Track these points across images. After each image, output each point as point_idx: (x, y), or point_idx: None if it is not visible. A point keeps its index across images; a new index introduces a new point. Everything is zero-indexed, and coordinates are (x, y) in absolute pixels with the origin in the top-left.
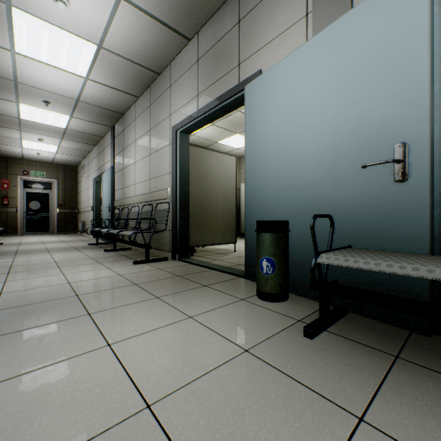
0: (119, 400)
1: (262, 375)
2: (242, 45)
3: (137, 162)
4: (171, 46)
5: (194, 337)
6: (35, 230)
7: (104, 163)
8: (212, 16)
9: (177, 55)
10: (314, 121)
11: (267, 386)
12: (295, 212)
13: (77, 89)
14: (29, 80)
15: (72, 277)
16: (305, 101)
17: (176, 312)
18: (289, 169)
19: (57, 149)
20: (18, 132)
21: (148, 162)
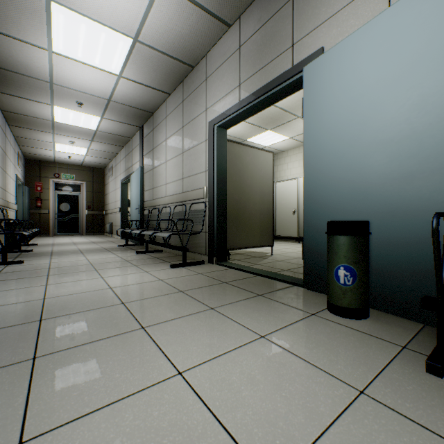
0: None
1: (409, 437)
2: (296, 22)
3: (168, 162)
4: (209, 35)
5: (281, 367)
6: (65, 231)
7: (132, 164)
8: None
9: (214, 45)
10: (408, 98)
11: None
12: (377, 211)
13: (109, 88)
14: (64, 81)
15: (111, 281)
16: (393, 75)
17: (241, 329)
18: (367, 159)
19: (86, 151)
20: (52, 135)
21: (180, 160)
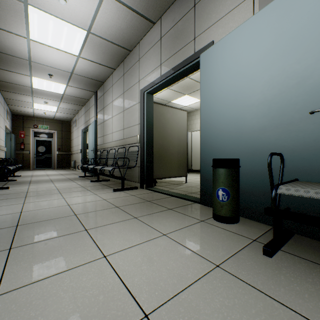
0: (120, 308)
1: (237, 290)
2: (197, 23)
3: (114, 117)
4: (140, 29)
5: (171, 252)
6: (42, 166)
7: (89, 118)
8: (172, 4)
9: (144, 36)
10: (262, 78)
11: (246, 302)
12: (244, 152)
13: (72, 65)
14: (39, 60)
15: (70, 200)
16: (254, 62)
17: (152, 230)
18: (239, 117)
19: (57, 109)
20: (31, 97)
21: (122, 116)
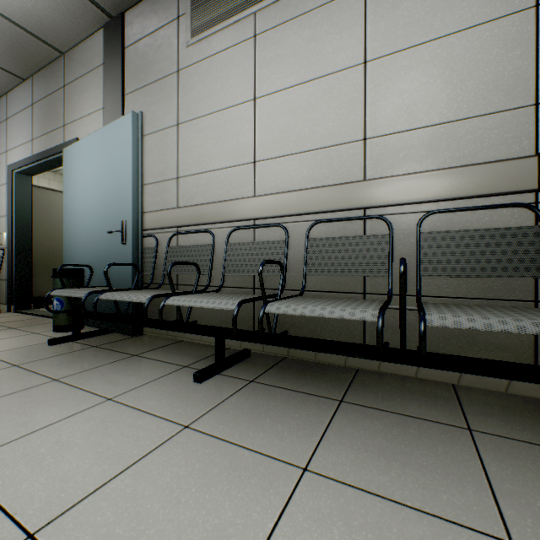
0: None
1: None
2: (66, 109)
3: None
4: (1, 79)
5: None
6: None
7: None
8: (45, 68)
9: (14, 88)
10: (96, 194)
11: None
12: (88, 262)
13: None
14: None
15: None
16: (93, 178)
17: None
18: (86, 227)
19: None
20: None
21: None
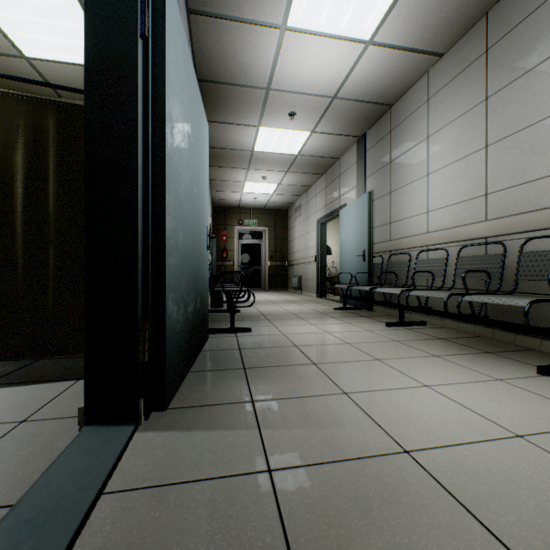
0: None
1: None
2: None
3: (434, 173)
4: None
5: None
6: (248, 286)
7: (339, 195)
8: None
9: None
10: None
11: None
12: None
13: (342, 75)
14: (284, 81)
15: (472, 404)
16: None
17: None
18: None
19: (275, 188)
20: (245, 172)
21: (477, 163)
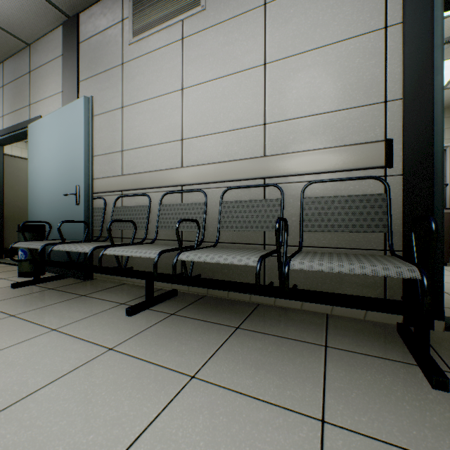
0: None
1: None
2: (32, 91)
3: None
4: None
5: None
6: None
7: None
8: (13, 56)
9: None
10: (55, 163)
11: None
12: (49, 219)
13: None
14: None
15: None
16: (52, 149)
17: None
18: (47, 190)
19: None
20: None
21: None
